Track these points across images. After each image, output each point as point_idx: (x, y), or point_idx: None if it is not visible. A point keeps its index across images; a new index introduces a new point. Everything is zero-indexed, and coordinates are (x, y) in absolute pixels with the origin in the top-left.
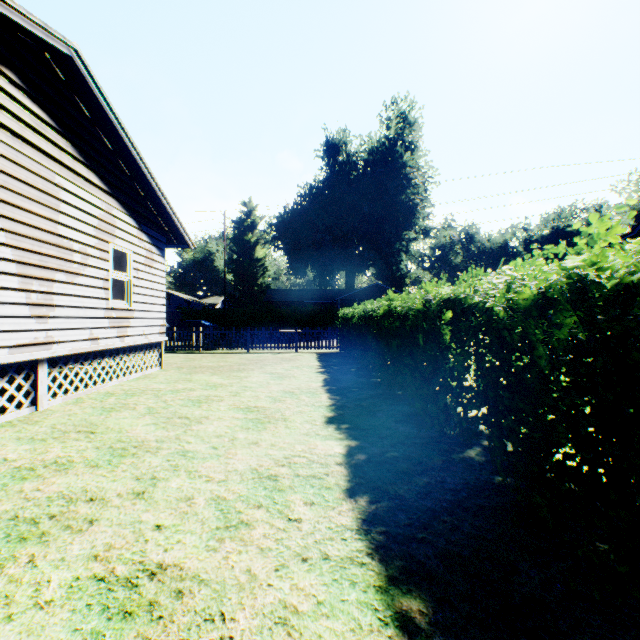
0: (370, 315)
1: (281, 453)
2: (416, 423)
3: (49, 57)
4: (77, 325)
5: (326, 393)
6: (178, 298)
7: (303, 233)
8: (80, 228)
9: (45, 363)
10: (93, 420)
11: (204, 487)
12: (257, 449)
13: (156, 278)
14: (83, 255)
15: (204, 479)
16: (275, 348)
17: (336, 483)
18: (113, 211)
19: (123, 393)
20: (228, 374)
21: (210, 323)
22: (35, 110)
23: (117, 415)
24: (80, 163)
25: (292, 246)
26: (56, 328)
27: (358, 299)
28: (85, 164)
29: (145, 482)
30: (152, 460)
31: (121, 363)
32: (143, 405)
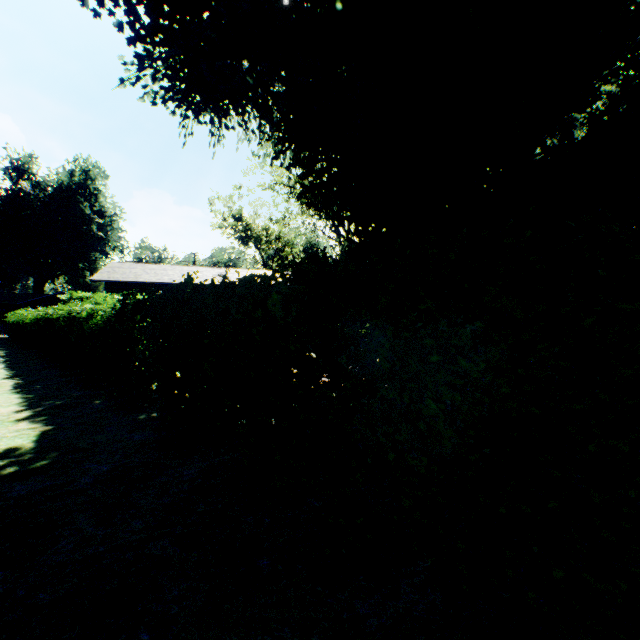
0: None
1: None
2: None
3: None
4: None
5: None
6: None
7: None
8: None
9: None
10: None
11: None
12: None
13: None
14: None
15: None
16: None
17: None
18: None
19: None
20: None
21: None
22: None
23: None
24: None
25: None
26: None
27: (45, 303)
28: None
29: None
30: None
31: None
32: None
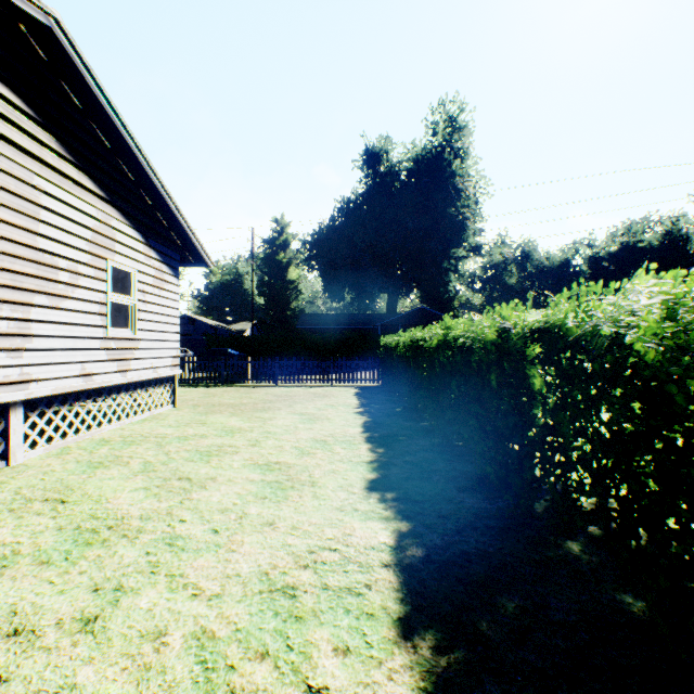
0: (419, 345)
1: (304, 543)
2: (486, 492)
3: (25, 30)
4: (64, 359)
5: (366, 443)
6: (204, 324)
7: (340, 252)
8: (68, 241)
9: (19, 406)
10: (71, 481)
11: (186, 609)
12: (272, 535)
13: (167, 302)
14: (72, 274)
15: (189, 592)
16: (307, 381)
17: (382, 605)
18: (112, 222)
19: (120, 440)
20: (250, 415)
21: (237, 352)
22: (5, 93)
23: (103, 474)
24: (68, 162)
25: (328, 266)
26: (35, 363)
27: (401, 324)
28: (75, 164)
29: (104, 596)
30: (125, 553)
31: (123, 402)
32: (139, 459)
